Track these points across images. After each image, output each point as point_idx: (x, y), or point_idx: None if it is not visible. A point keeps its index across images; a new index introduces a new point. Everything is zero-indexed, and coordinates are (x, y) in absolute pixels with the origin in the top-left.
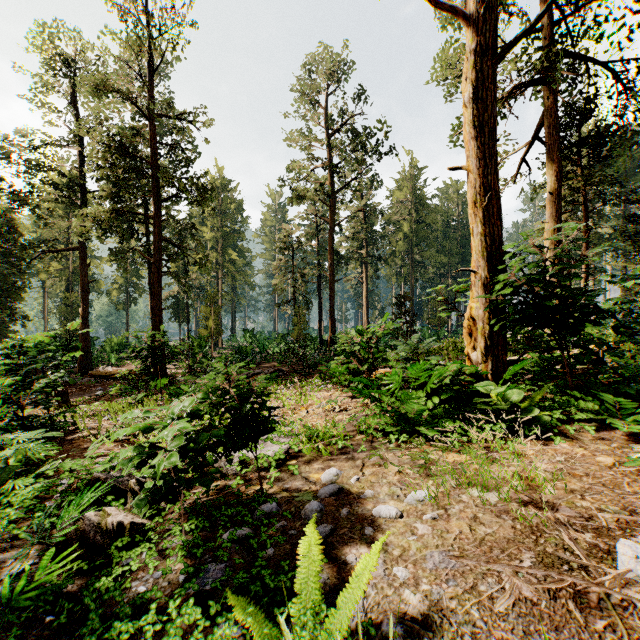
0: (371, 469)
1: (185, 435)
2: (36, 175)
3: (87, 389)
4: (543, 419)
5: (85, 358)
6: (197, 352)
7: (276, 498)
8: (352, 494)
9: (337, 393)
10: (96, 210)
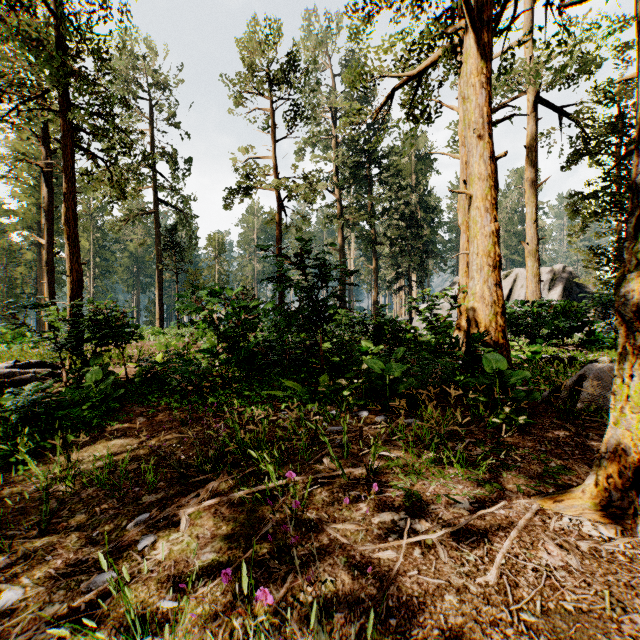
0: None
1: None
2: None
3: None
4: None
5: None
6: None
7: None
8: None
9: None
10: None
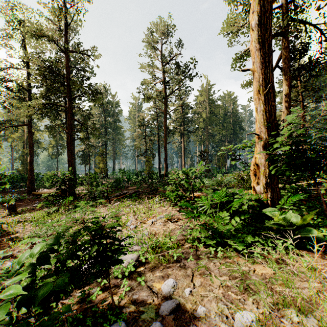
0: (199, 279)
1: (30, 284)
2: (2, 84)
3: (30, 202)
4: (317, 236)
5: (31, 184)
6: (93, 181)
7: (125, 314)
8: (187, 311)
9: (170, 208)
10: (35, 103)
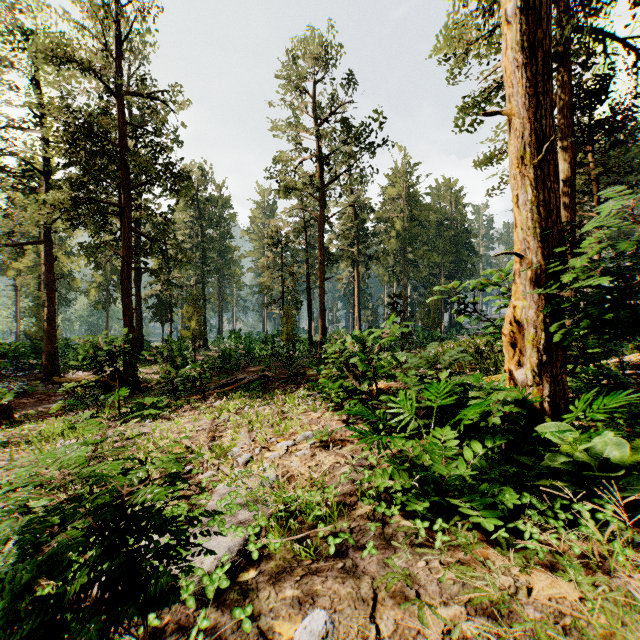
0: (391, 613)
1: None
2: None
3: (46, 399)
4: None
5: (51, 363)
6: (176, 355)
7: None
8: None
9: (327, 415)
10: (54, 196)
